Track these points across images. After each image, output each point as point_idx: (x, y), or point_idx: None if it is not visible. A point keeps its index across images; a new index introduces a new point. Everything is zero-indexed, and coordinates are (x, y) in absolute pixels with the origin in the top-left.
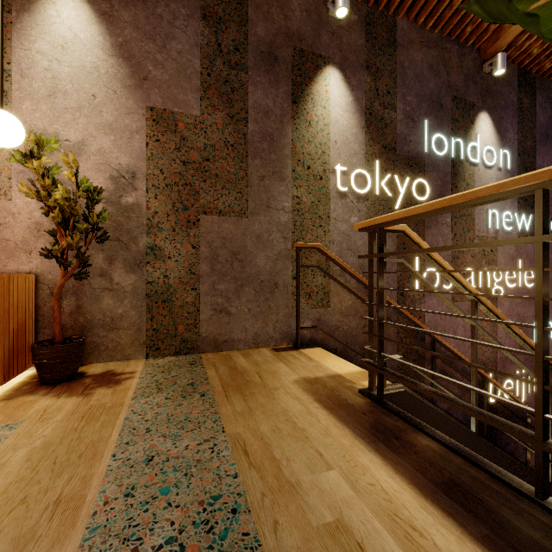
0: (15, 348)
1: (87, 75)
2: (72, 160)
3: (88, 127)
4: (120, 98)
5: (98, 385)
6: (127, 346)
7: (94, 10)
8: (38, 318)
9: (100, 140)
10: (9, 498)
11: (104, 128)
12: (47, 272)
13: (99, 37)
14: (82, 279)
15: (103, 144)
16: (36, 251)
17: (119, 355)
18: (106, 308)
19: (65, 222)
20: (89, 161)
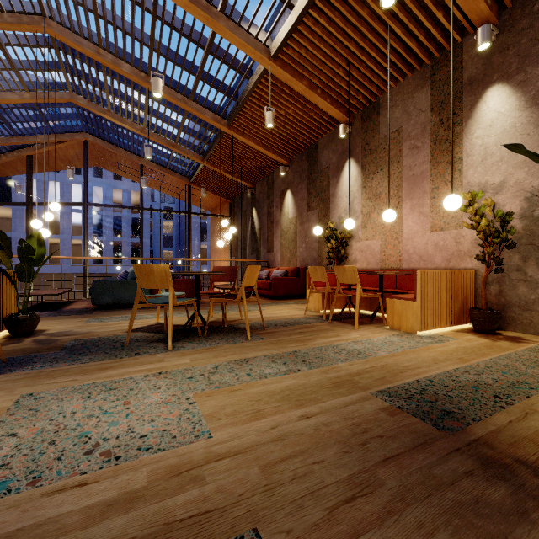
0: (462, 309)
1: (506, 134)
2: (489, 202)
3: (507, 169)
4: (532, 137)
5: (505, 339)
6: (538, 325)
7: (511, 87)
8: (475, 296)
9: (516, 174)
10: (447, 352)
11: (519, 165)
12: (480, 269)
13: (515, 102)
14: (503, 273)
15: (518, 177)
16: (475, 256)
17: (531, 330)
18: (521, 294)
19: (486, 239)
20: (507, 192)
